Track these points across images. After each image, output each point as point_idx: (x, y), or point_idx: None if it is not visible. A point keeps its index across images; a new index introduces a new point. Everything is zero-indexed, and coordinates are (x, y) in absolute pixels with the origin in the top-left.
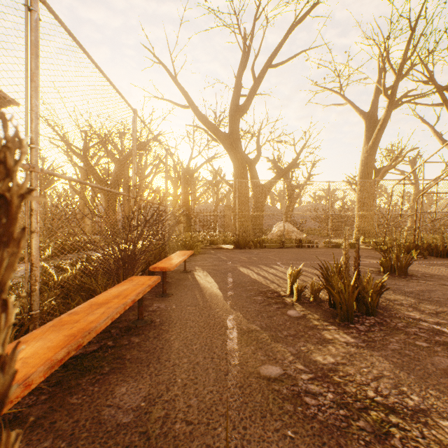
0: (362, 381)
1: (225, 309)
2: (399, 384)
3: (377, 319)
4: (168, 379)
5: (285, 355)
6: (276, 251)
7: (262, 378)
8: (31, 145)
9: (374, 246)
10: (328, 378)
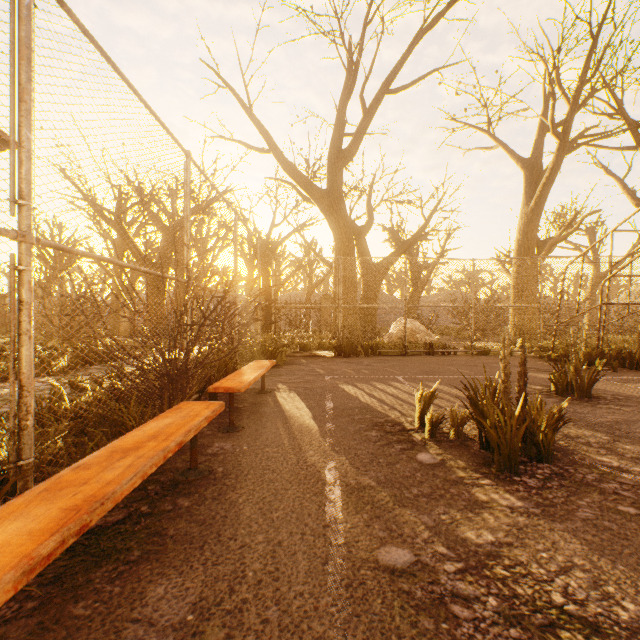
0: (542, 576)
1: (322, 451)
2: (601, 581)
3: (554, 468)
4: (232, 572)
5: (417, 530)
6: (396, 361)
7: (382, 570)
8: (19, 200)
9: (539, 353)
10: (487, 569)
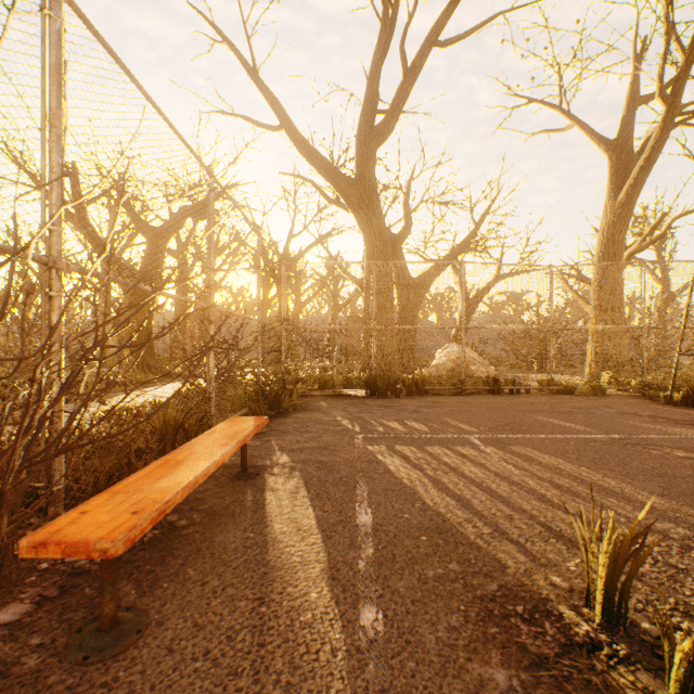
0: None
1: None
2: None
3: None
4: None
5: None
6: (452, 403)
7: None
8: None
9: (647, 392)
10: None
